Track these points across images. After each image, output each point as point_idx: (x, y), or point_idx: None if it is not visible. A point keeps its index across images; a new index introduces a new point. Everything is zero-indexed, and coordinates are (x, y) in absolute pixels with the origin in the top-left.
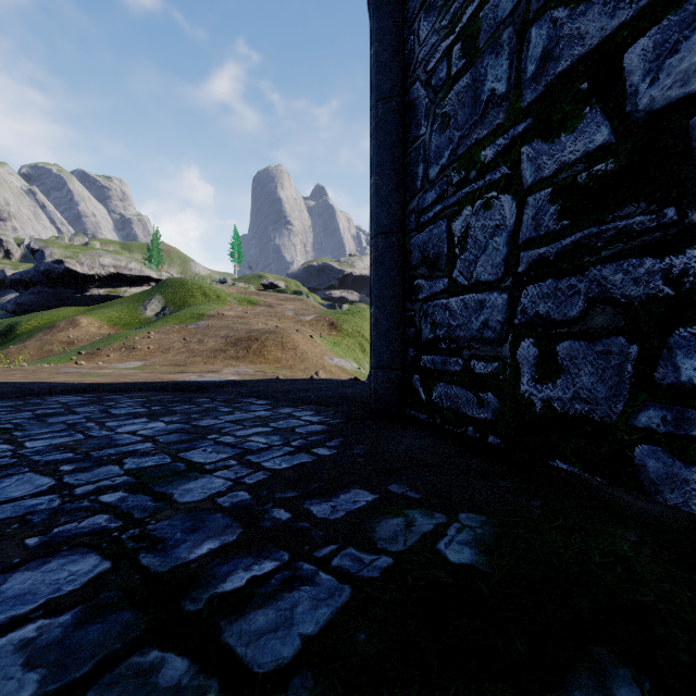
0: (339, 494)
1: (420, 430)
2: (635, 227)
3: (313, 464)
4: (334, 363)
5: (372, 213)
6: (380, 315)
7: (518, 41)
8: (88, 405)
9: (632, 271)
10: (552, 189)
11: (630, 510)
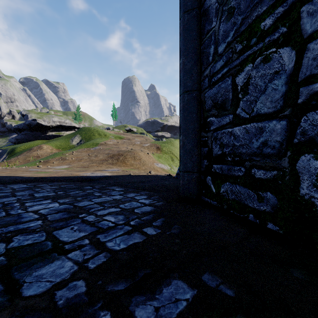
0: (162, 287)
1: (213, 212)
2: None
3: (143, 245)
4: (159, 166)
5: (181, 80)
6: (185, 140)
7: None
8: (26, 190)
9: None
10: None
11: None
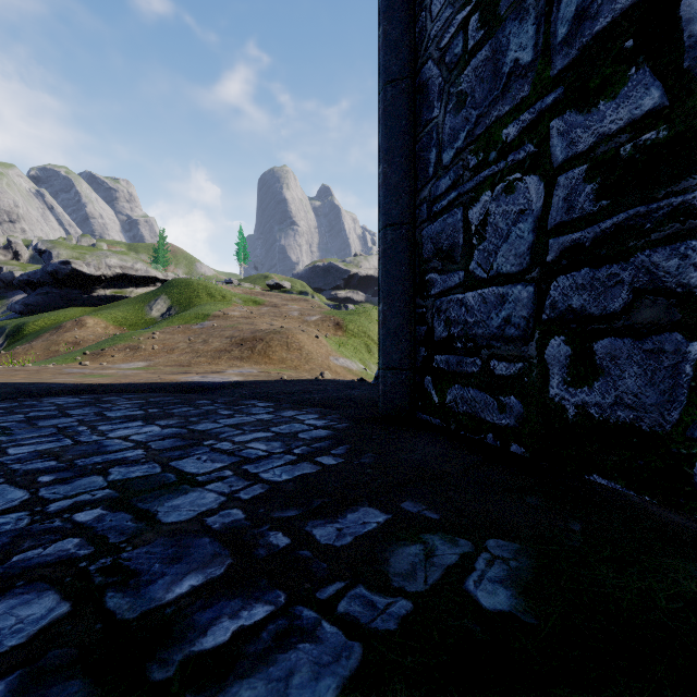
0: (346, 513)
1: (433, 436)
2: (696, 203)
3: (317, 476)
4: (339, 364)
5: (380, 204)
6: (388, 313)
7: (546, 3)
8: (84, 407)
9: (691, 255)
10: (589, 166)
11: (685, 535)
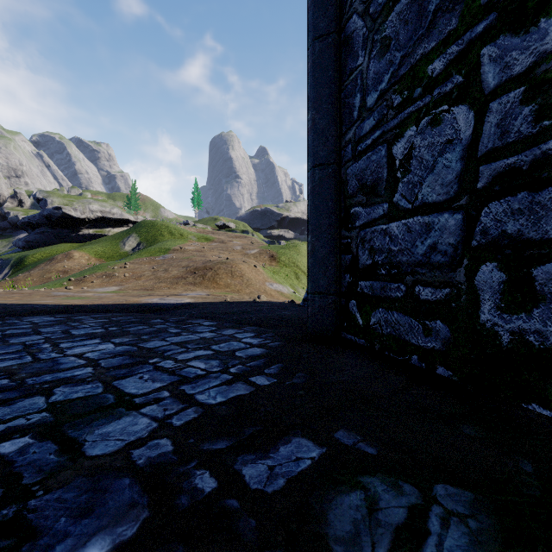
0: (278, 445)
1: (358, 355)
2: None
3: (250, 398)
4: (274, 288)
5: (309, 147)
6: (316, 243)
7: None
8: (55, 325)
9: None
10: (527, 87)
11: None
